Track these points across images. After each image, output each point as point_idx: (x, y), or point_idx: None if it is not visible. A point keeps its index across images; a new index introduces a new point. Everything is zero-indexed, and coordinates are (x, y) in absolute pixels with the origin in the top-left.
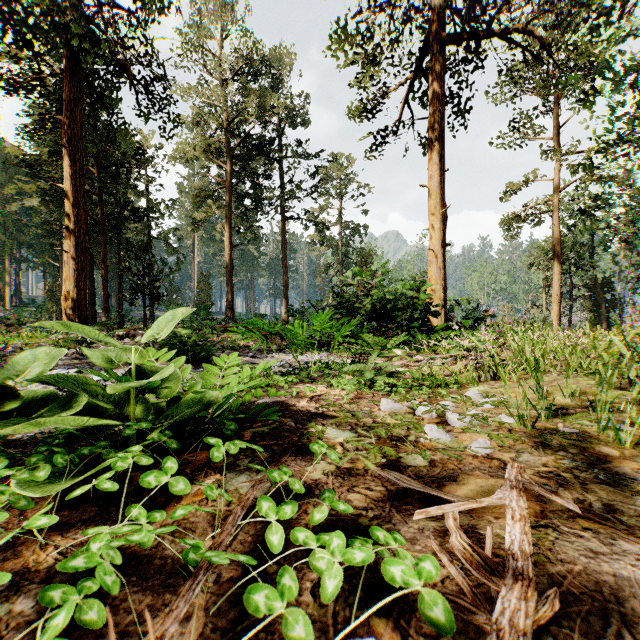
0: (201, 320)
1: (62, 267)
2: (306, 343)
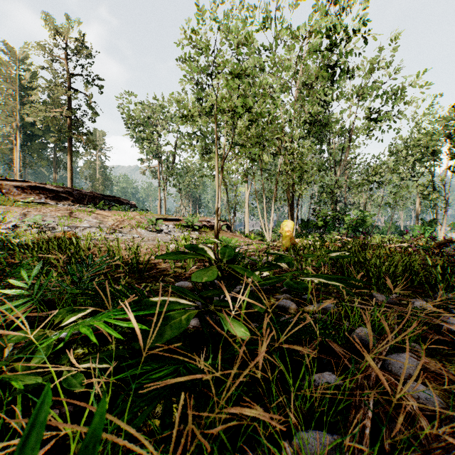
0: None
1: None
2: None
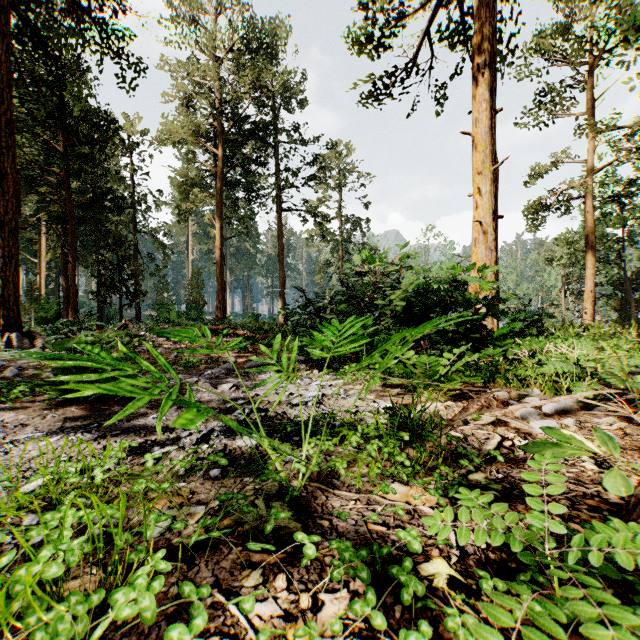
0: (192, 320)
1: (41, 263)
2: (301, 354)
